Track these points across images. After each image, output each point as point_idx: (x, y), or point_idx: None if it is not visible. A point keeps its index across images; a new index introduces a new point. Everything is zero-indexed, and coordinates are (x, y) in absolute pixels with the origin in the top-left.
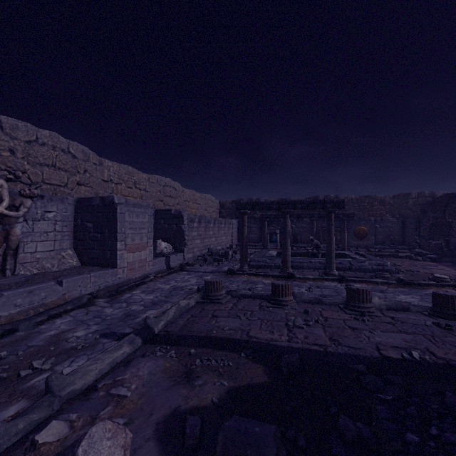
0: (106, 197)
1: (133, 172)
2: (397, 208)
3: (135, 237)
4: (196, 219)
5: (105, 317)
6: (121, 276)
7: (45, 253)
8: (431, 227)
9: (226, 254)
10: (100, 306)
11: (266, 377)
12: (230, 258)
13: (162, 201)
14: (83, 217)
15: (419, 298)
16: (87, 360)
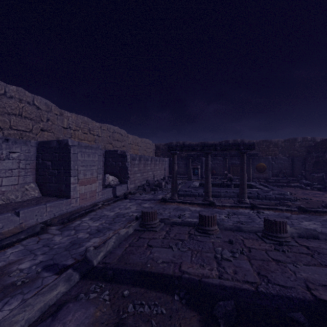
0: (62, 140)
1: (88, 121)
2: (287, 149)
3: (87, 173)
4: (137, 157)
5: (53, 246)
6: (74, 204)
7: (10, 186)
8: (314, 164)
9: (160, 184)
10: (51, 233)
11: None
12: (163, 188)
13: (111, 144)
14: (43, 157)
15: (320, 225)
16: (21, 301)
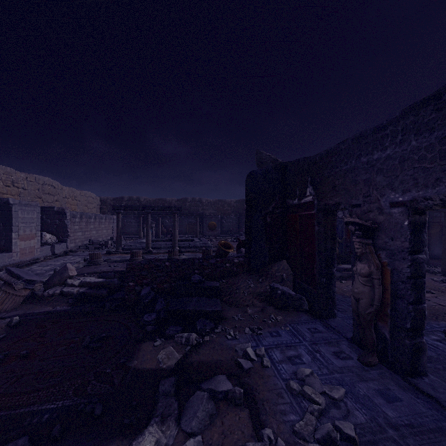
0: (0, 198)
1: (11, 172)
2: (238, 209)
3: (26, 229)
4: (78, 215)
5: None
6: (15, 258)
7: None
8: None
9: (106, 243)
10: None
11: (118, 275)
12: (110, 247)
13: (41, 198)
14: None
15: None
16: None
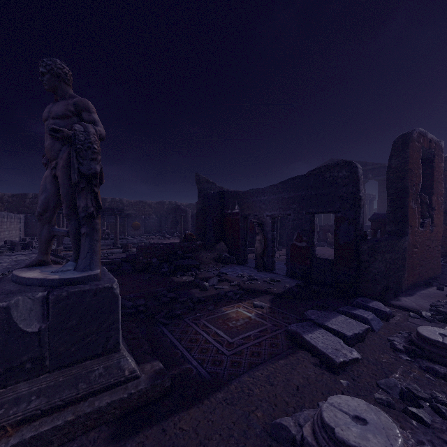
0: None
1: None
2: (159, 210)
3: None
4: None
5: None
6: None
7: None
8: (172, 222)
9: (29, 243)
10: None
11: None
12: (34, 247)
13: None
14: None
15: None
16: None
